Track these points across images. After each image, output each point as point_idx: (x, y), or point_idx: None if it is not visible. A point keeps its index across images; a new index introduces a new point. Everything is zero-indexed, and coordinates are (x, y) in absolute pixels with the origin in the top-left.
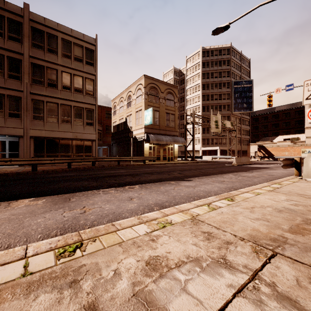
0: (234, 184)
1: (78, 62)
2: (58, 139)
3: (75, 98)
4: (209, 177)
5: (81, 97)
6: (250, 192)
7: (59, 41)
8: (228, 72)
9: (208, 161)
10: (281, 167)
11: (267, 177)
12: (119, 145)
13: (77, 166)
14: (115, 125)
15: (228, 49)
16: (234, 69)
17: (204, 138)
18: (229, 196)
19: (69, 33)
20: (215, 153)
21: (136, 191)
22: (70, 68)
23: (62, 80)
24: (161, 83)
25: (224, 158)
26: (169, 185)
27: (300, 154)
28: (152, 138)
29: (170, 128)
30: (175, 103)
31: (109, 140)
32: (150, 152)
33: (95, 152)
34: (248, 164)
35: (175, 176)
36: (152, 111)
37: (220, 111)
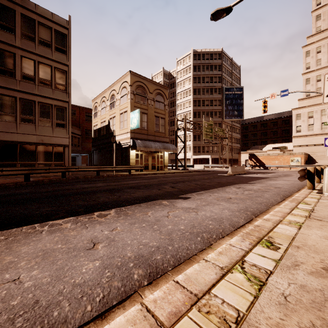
0: (246, 204)
1: (45, 47)
2: (15, 143)
3: (41, 92)
4: (209, 191)
5: (49, 92)
6: (285, 222)
7: (17, 16)
8: (219, 78)
9: (201, 170)
10: (278, 177)
11: (275, 190)
12: (101, 152)
13: (41, 178)
14: (96, 129)
15: (219, 54)
16: (225, 75)
17: (195, 145)
18: (261, 234)
19: (32, 9)
20: (206, 161)
21: (109, 222)
22: (34, 53)
23: (22, 68)
24: (149, 82)
25: (215, 167)
26: (161, 209)
27: (289, 162)
28: (139, 144)
29: (160, 133)
30: (165, 106)
31: (89, 146)
32: (137, 160)
33: (69, 161)
34: (243, 174)
35: (167, 191)
36: (140, 113)
37: (212, 117)
